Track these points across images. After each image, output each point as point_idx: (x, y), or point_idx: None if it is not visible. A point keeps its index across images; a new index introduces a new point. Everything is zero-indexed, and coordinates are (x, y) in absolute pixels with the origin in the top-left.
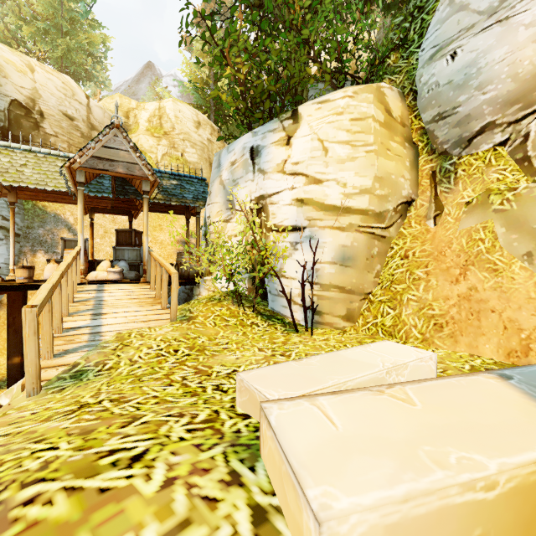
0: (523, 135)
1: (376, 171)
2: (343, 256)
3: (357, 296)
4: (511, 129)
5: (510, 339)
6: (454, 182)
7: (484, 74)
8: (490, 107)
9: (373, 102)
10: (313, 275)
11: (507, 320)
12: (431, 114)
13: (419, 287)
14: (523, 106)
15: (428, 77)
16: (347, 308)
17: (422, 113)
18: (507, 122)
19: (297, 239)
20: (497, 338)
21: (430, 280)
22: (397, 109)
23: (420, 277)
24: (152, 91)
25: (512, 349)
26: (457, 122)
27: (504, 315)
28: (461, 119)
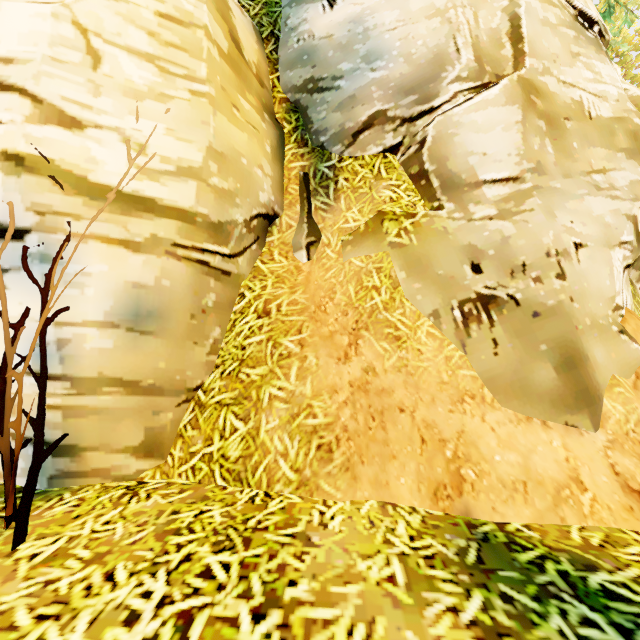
0: (419, 140)
1: (212, 137)
2: (137, 309)
3: (169, 399)
4: (405, 129)
5: (433, 462)
6: (334, 196)
7: (372, 41)
8: (380, 90)
9: (206, 2)
10: (46, 357)
11: (424, 425)
12: (302, 81)
13: (289, 372)
14: (420, 99)
15: (297, 22)
16: (148, 427)
17: (289, 76)
18: (401, 117)
19: (4, 259)
20: (414, 463)
21: (306, 358)
22: (251, 49)
23: (290, 352)
24: None
25: (440, 482)
26: (338, 103)
27: (418, 416)
28: (344, 99)
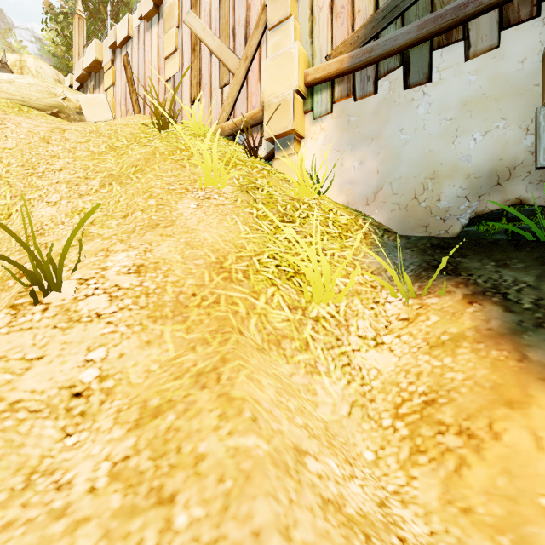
0: None
1: None
2: None
3: None
4: None
5: None
6: None
7: None
8: None
9: None
10: None
11: None
12: None
13: None
14: None
15: None
16: None
17: None
18: None
19: None
20: None
21: None
22: None
23: None
24: (2, 40)
25: None
26: None
27: None
28: None
